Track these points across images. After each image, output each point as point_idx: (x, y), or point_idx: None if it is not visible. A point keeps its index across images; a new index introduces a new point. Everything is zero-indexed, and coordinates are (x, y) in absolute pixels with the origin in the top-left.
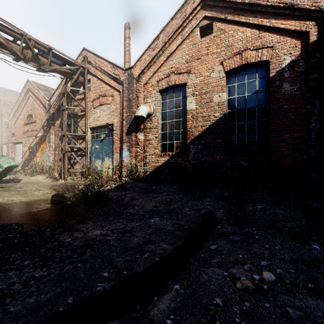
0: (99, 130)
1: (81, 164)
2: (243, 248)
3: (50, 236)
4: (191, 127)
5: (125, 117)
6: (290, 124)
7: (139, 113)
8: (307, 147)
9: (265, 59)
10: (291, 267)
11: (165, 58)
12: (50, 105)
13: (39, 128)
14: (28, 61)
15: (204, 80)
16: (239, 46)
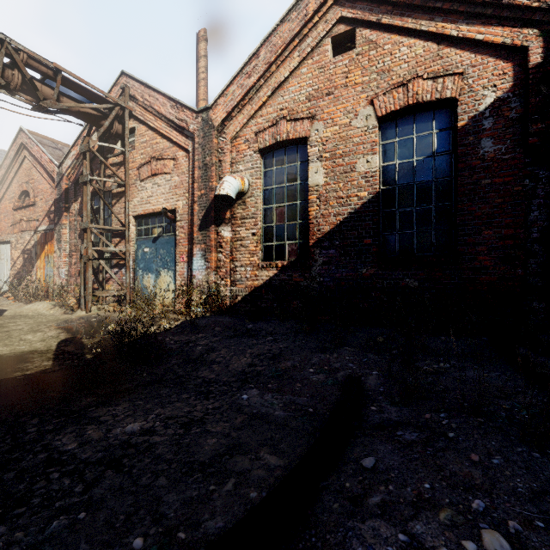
0: (151, 221)
1: (117, 281)
2: (428, 464)
3: (35, 438)
4: (316, 216)
5: (197, 197)
6: (494, 212)
7: (223, 190)
8: (523, 253)
9: (448, 96)
10: (536, 514)
11: (270, 93)
12: (62, 174)
13: (41, 217)
14: (14, 91)
15: (340, 133)
16: (403, 71)
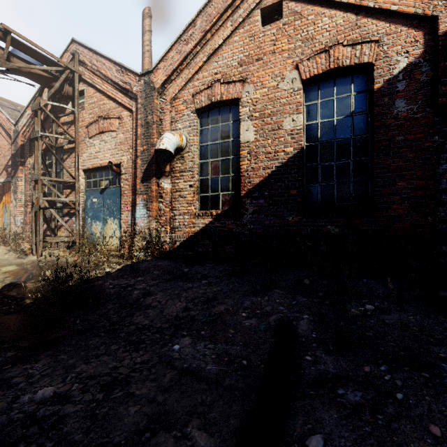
0: (99, 174)
1: (67, 229)
2: (385, 443)
3: None
4: (247, 169)
5: (140, 152)
6: (406, 166)
7: (163, 145)
8: (433, 203)
9: (366, 61)
10: None
11: (206, 58)
12: (18, 132)
13: None
14: None
15: (268, 94)
16: (325, 39)
